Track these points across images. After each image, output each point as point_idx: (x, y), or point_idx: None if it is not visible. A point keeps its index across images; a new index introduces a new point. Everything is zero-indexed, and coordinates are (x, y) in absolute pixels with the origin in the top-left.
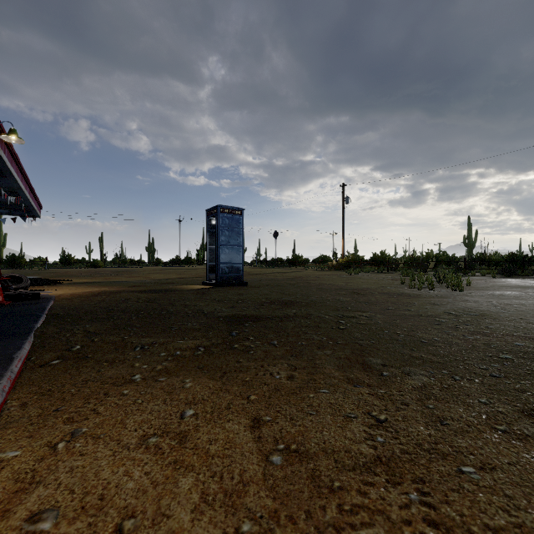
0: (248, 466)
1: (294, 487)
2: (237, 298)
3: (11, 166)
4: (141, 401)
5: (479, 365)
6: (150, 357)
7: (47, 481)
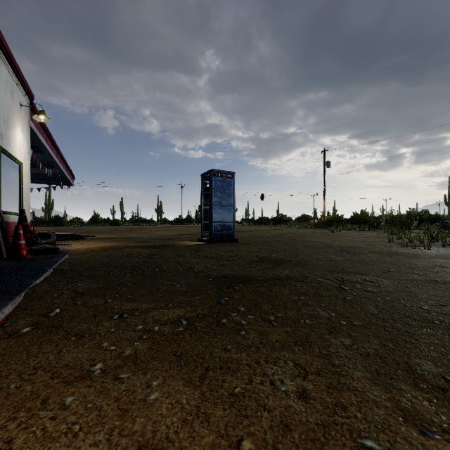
0: None
1: None
2: (228, 255)
3: (46, 143)
4: (78, 429)
5: None
6: (124, 332)
7: None
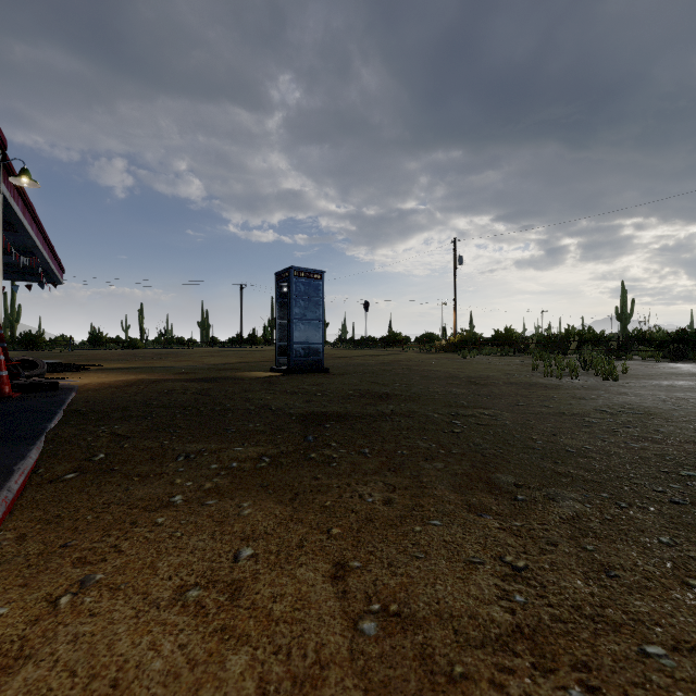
0: (327, 638)
1: (394, 673)
2: (315, 389)
3: (23, 217)
4: (180, 535)
5: (652, 486)
6: (197, 470)
7: (39, 656)
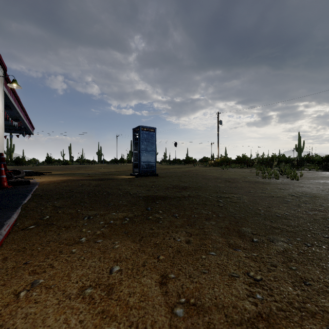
0: (157, 318)
1: None
2: (151, 184)
3: (14, 103)
4: (83, 258)
5: (322, 234)
6: (93, 224)
7: (6, 326)
